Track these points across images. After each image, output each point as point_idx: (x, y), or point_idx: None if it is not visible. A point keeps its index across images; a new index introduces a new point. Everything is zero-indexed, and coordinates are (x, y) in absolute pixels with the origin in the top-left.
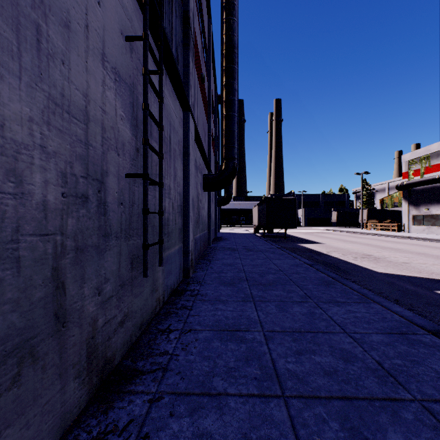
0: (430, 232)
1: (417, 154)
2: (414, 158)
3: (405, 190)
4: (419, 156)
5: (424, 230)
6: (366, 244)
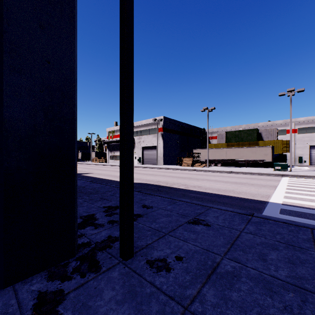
0: (115, 162)
1: (111, 129)
2: (110, 131)
3: (107, 144)
4: (112, 130)
5: (113, 162)
6: (83, 168)
